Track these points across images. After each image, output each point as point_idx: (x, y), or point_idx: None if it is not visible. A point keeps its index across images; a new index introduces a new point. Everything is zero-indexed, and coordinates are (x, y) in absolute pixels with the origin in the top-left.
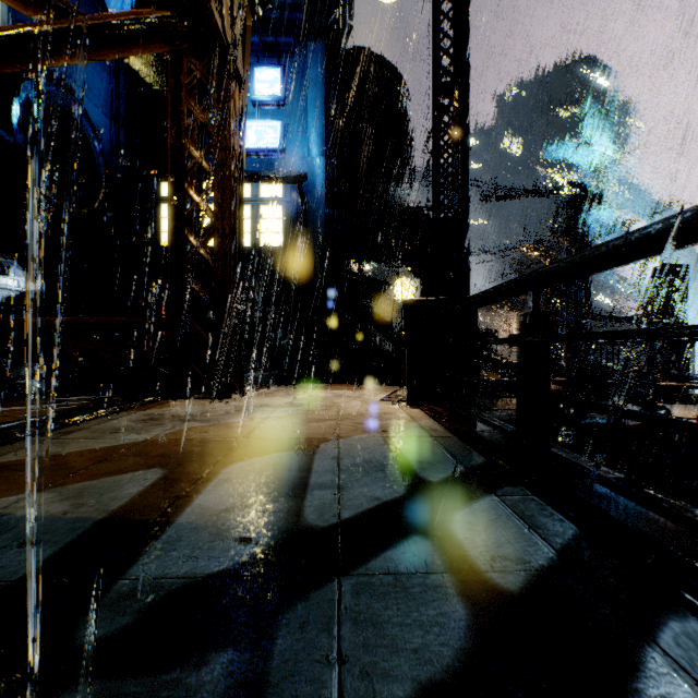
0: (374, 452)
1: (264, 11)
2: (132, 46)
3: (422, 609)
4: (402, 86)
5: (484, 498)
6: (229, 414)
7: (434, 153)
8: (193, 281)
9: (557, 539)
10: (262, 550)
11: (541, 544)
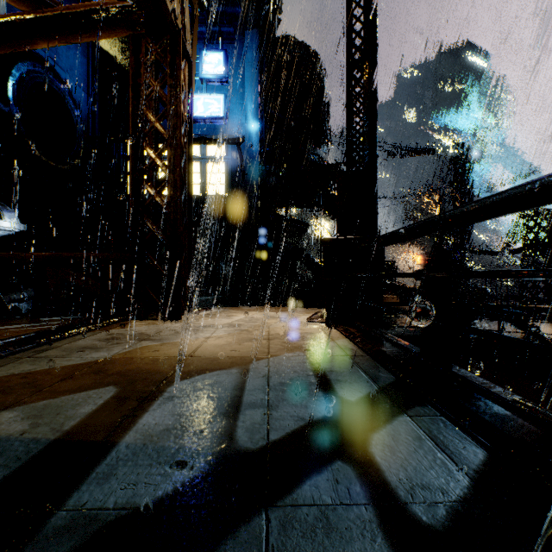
0: (299, 370)
1: (209, 3)
2: (100, 31)
3: (348, 550)
4: (321, 66)
5: (398, 419)
6: (178, 334)
7: (348, 117)
8: (150, 223)
9: (470, 464)
10: (195, 476)
11: (455, 471)
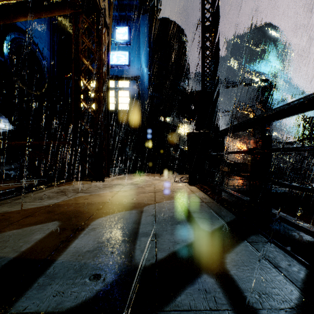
0: (174, 211)
1: None
2: (55, 10)
3: None
4: (184, 35)
5: (241, 244)
6: (100, 189)
7: (202, 60)
8: (84, 124)
9: (297, 278)
10: (106, 286)
11: (288, 283)
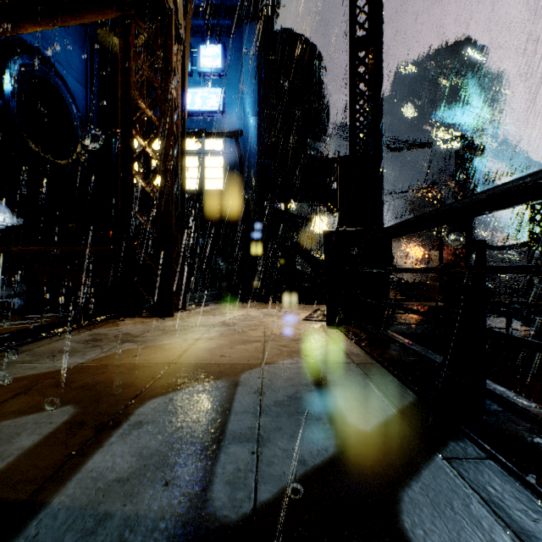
0: (298, 383)
1: None
2: (87, 12)
3: None
4: (320, 60)
5: (431, 464)
6: (166, 335)
7: (351, 99)
8: (140, 216)
9: None
10: None
11: None
